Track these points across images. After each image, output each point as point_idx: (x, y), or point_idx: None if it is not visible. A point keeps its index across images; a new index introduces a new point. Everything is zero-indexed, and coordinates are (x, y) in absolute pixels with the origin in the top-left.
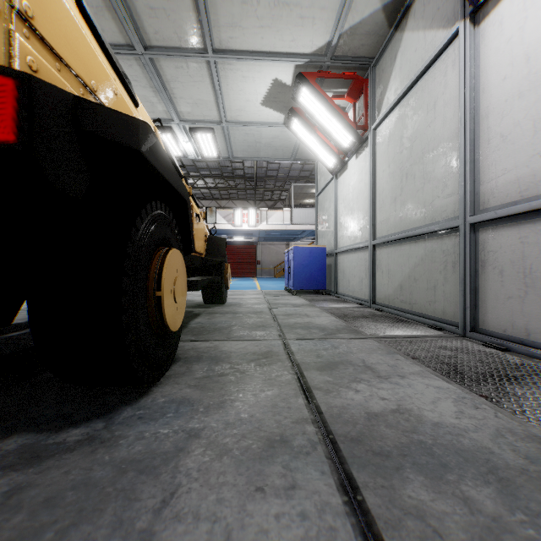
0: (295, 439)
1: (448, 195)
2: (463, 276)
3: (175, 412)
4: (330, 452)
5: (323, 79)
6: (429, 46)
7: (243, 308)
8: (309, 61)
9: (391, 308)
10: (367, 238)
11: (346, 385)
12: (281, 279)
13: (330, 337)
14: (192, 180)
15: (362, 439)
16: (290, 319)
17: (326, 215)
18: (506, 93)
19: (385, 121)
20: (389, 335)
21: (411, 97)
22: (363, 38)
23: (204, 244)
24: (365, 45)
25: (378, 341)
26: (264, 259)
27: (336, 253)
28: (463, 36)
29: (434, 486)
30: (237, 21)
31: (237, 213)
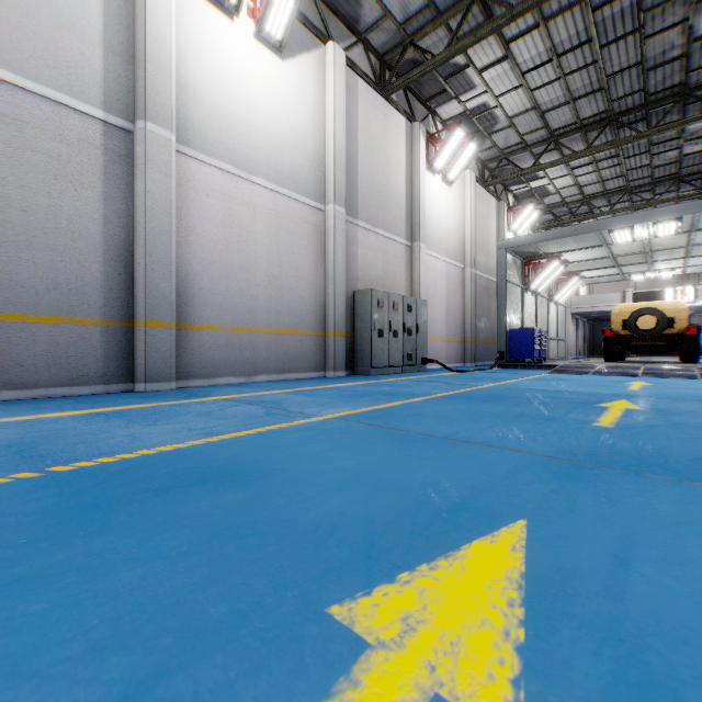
0: None
1: None
2: None
3: None
4: None
5: None
6: None
7: None
8: None
9: None
10: None
11: None
12: None
13: None
14: None
15: None
16: None
17: None
18: None
19: None
20: None
21: None
22: None
23: None
24: None
25: None
26: (700, 335)
27: None
28: None
29: None
30: None
31: (668, 292)
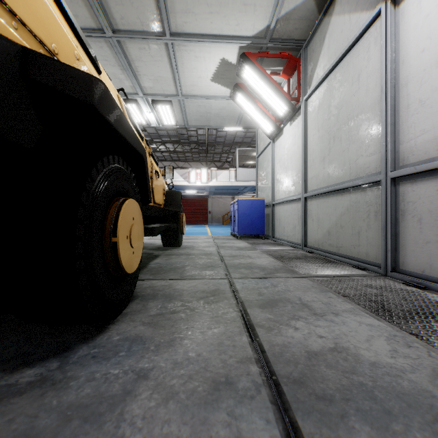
0: (240, 381)
1: (371, 154)
2: (385, 224)
3: (127, 351)
4: (273, 396)
5: (262, 58)
6: (354, 27)
7: (195, 251)
8: (251, 43)
9: (320, 250)
10: (299, 192)
11: (285, 322)
12: (227, 226)
13: (270, 276)
14: (155, 145)
15: (304, 381)
16: (235, 260)
17: (265, 173)
18: (424, 63)
19: (315, 93)
20: (320, 274)
21: (337, 71)
22: (297, 23)
23: (163, 197)
24: (298, 29)
25: (311, 279)
26: (214, 210)
27: (273, 204)
28: (385, 16)
29: (382, 437)
30: (191, 8)
31: (192, 172)
